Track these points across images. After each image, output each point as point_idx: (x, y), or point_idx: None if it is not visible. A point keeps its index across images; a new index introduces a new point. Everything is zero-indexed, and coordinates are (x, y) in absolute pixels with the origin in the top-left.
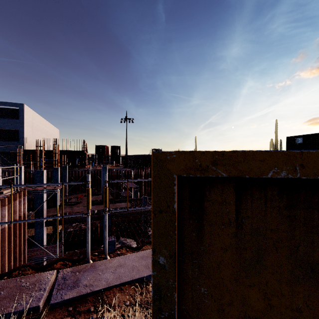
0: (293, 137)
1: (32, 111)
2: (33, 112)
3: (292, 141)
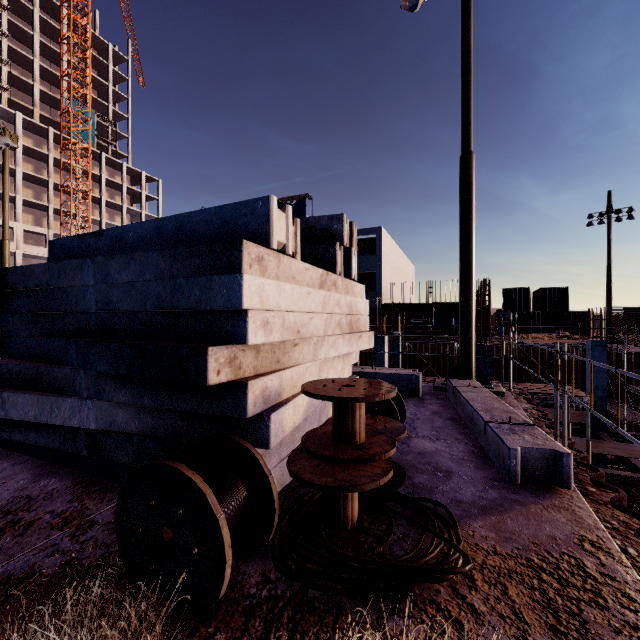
0: None
1: (388, 237)
2: (390, 240)
3: None
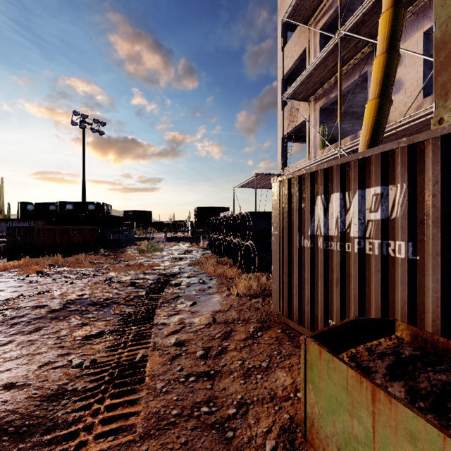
0: (25, 203)
1: None
2: None
3: (25, 207)
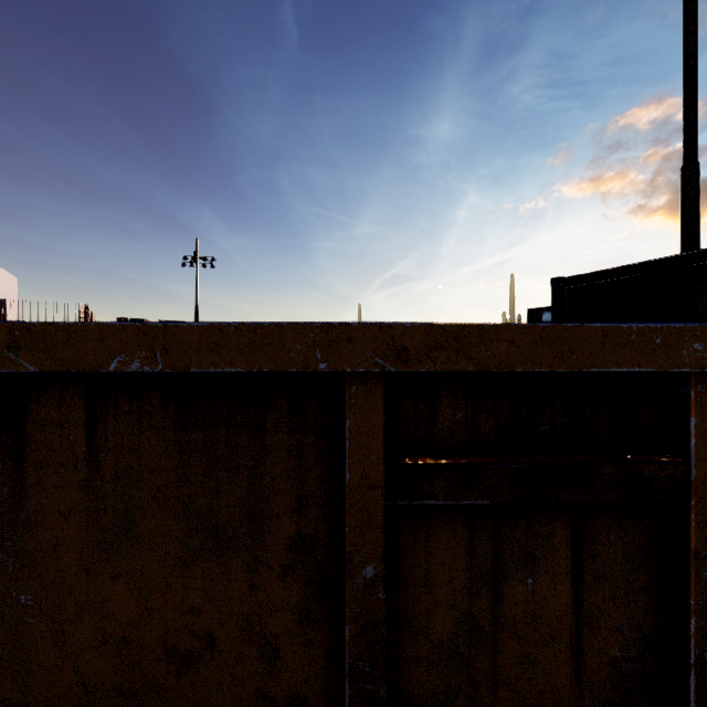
0: (538, 311)
1: None
2: None
3: (538, 318)
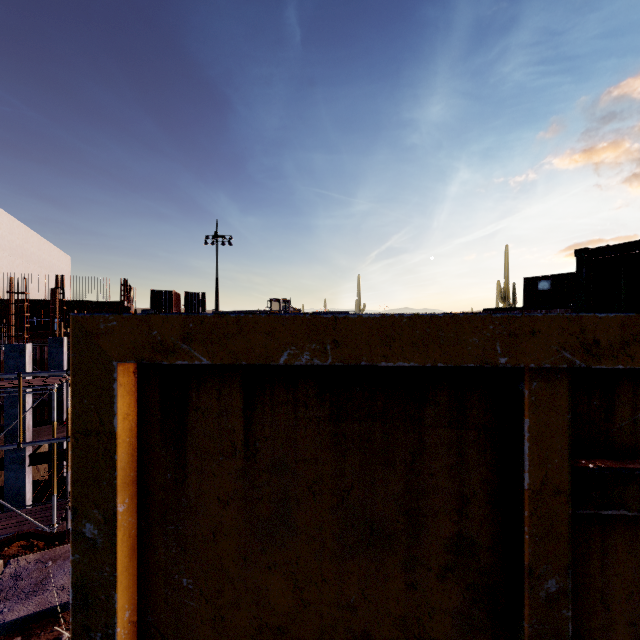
0: (534, 279)
1: (5, 215)
2: (9, 218)
3: (534, 287)
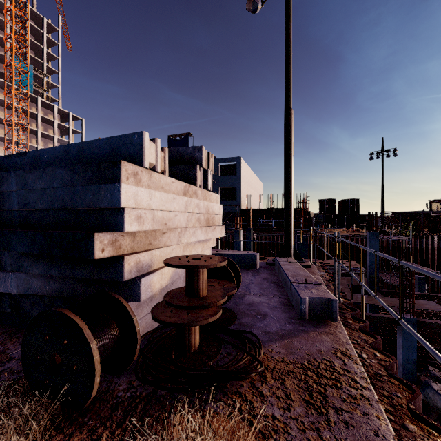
0: None
1: (245, 164)
2: (246, 166)
3: None
